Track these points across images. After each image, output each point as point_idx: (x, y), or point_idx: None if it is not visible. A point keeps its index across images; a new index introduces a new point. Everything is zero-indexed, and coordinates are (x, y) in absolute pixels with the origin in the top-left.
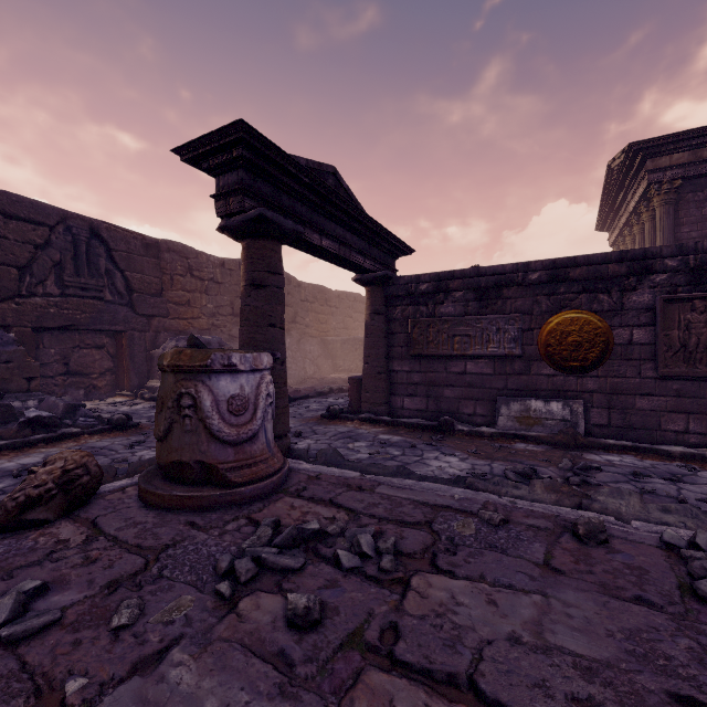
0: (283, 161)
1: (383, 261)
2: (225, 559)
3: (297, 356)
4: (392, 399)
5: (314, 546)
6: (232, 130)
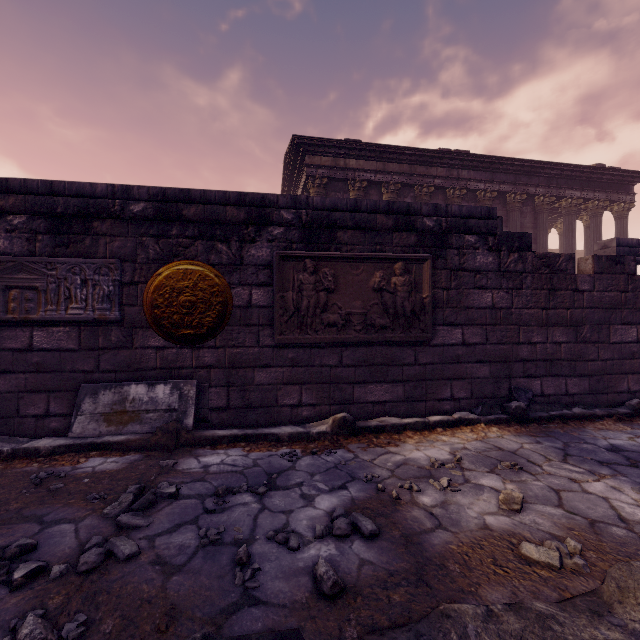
0: None
1: None
2: None
3: None
4: None
5: None
6: None
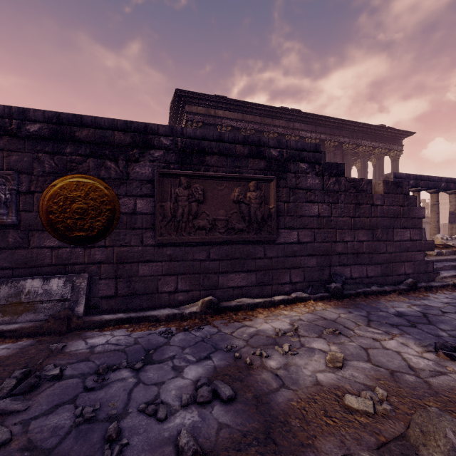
0: None
1: None
2: None
3: None
4: None
5: None
6: None
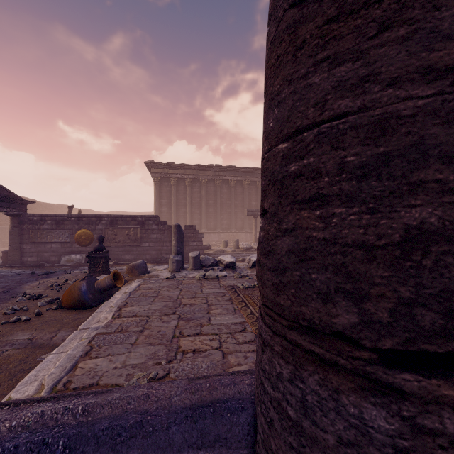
0: None
1: (19, 207)
2: None
3: None
4: (23, 258)
5: None
6: None
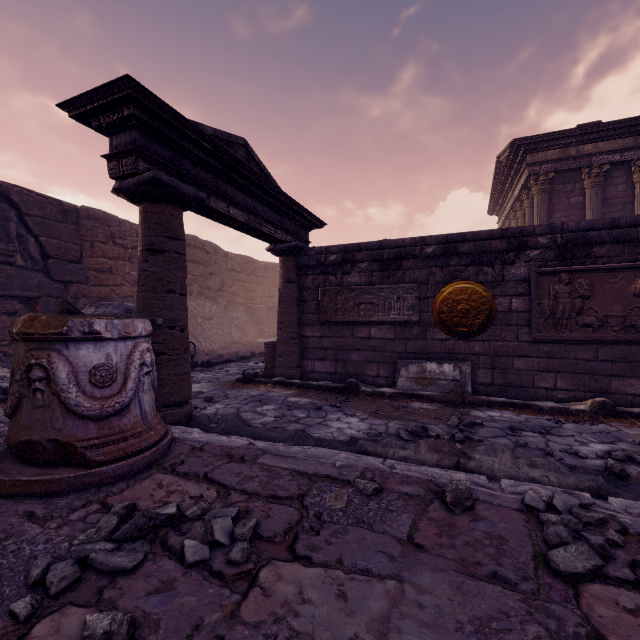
0: (181, 125)
1: (296, 232)
2: (40, 564)
3: (224, 322)
4: (304, 363)
5: (164, 534)
6: (120, 87)
